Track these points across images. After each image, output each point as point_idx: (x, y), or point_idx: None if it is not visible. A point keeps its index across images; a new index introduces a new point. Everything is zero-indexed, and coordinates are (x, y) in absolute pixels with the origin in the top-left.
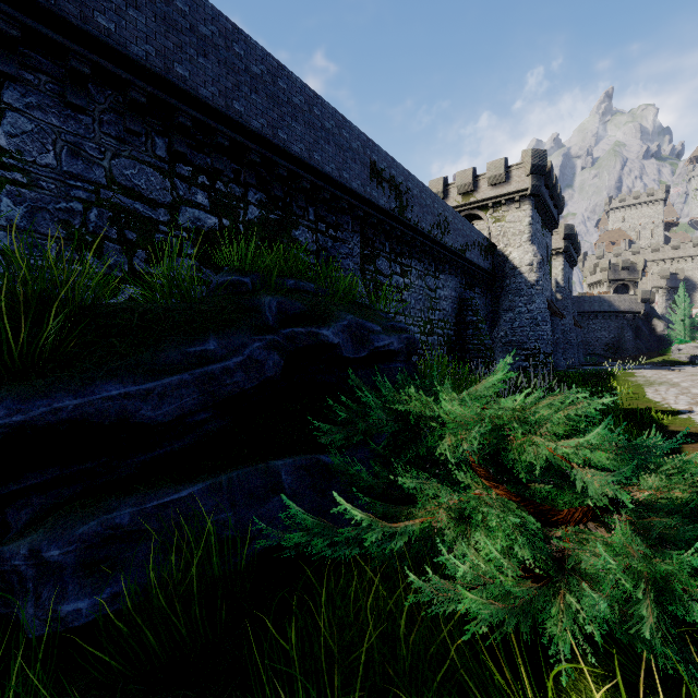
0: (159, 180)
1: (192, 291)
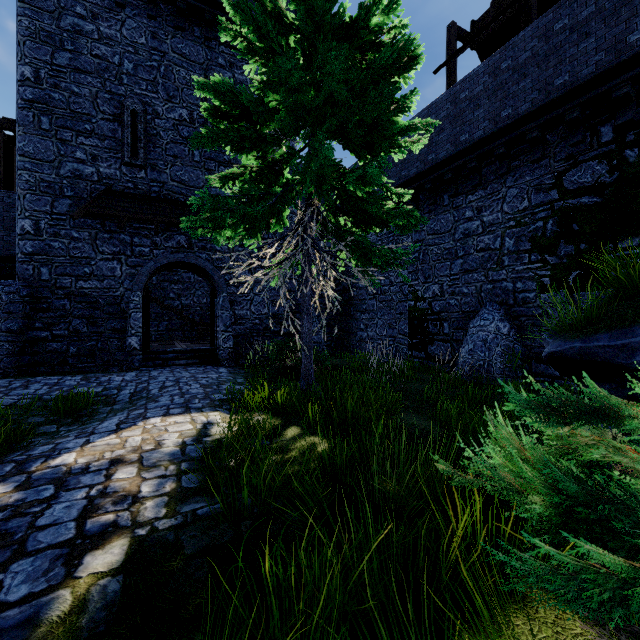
0: None
1: None
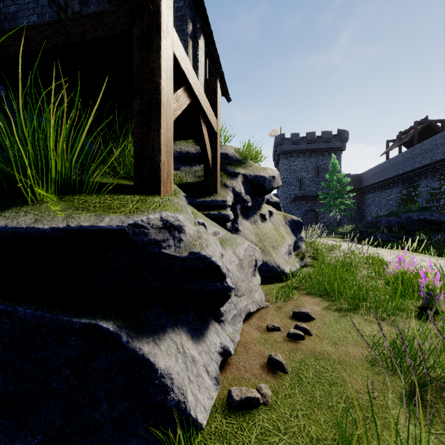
0: (437, 183)
1: (444, 207)
